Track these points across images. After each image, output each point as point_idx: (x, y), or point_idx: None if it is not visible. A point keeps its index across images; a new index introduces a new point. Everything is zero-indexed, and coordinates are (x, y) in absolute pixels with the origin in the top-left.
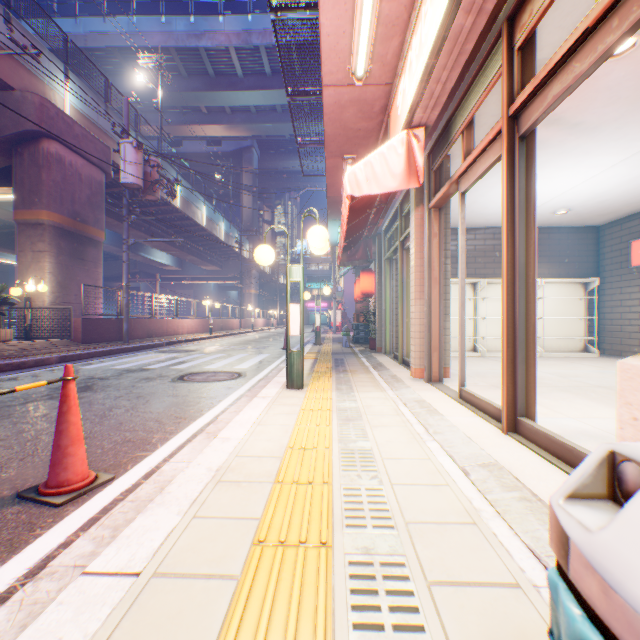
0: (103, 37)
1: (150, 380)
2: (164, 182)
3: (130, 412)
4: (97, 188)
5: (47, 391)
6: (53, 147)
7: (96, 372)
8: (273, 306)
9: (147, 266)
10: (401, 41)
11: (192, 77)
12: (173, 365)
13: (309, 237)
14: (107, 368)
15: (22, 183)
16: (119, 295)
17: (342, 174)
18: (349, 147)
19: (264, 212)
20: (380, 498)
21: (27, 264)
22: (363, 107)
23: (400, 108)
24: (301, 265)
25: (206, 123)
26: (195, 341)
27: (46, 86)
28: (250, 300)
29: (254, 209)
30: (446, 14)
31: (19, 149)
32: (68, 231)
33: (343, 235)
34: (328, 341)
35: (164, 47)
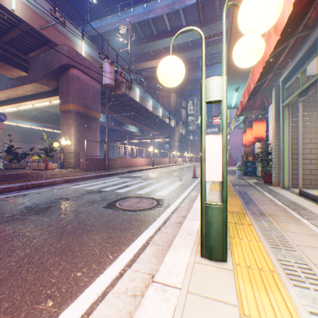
0: (106, 26)
1: (92, 204)
2: (124, 81)
3: (21, 261)
4: (96, 92)
5: (19, 210)
6: (75, 72)
7: (71, 192)
8: (186, 151)
9: (127, 133)
10: None
11: (145, 36)
12: (119, 188)
13: (244, 9)
14: (81, 189)
15: (62, 92)
16: (105, 146)
17: None
18: None
19: (182, 103)
20: None
21: (64, 131)
22: None
23: None
24: (223, 76)
25: (152, 59)
26: (143, 170)
27: (73, 43)
28: (174, 148)
29: (175, 93)
30: None
31: (61, 75)
32: (82, 114)
33: (264, 61)
34: None
35: (132, 23)
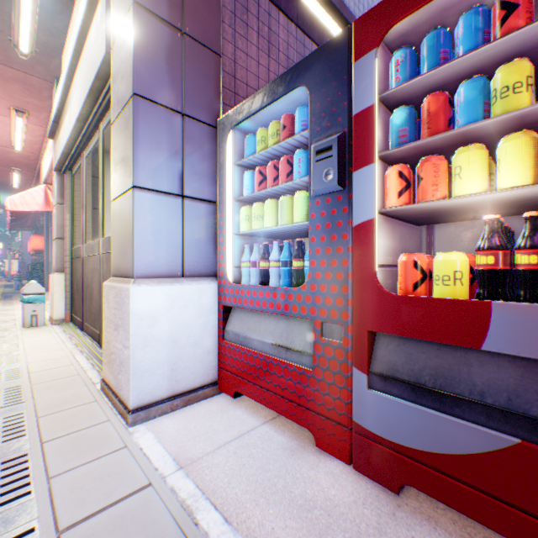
0: None
1: None
2: None
3: None
4: None
5: None
6: None
7: None
8: None
9: None
10: (42, 147)
11: None
12: None
13: None
14: None
15: None
16: None
17: (12, 174)
18: (16, 165)
19: None
20: (14, 317)
21: None
22: (24, 156)
23: (44, 172)
24: None
25: None
26: None
27: None
28: None
29: None
30: (51, 168)
31: None
32: None
33: (11, 219)
34: (1, 287)
35: None
